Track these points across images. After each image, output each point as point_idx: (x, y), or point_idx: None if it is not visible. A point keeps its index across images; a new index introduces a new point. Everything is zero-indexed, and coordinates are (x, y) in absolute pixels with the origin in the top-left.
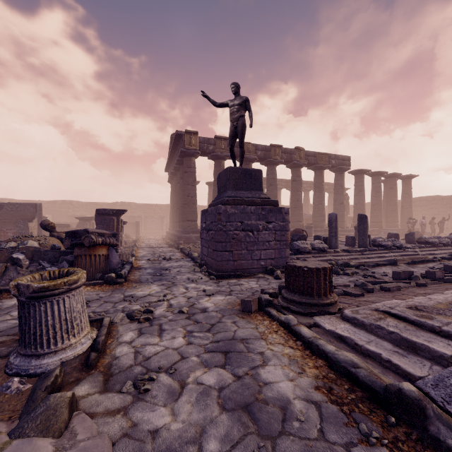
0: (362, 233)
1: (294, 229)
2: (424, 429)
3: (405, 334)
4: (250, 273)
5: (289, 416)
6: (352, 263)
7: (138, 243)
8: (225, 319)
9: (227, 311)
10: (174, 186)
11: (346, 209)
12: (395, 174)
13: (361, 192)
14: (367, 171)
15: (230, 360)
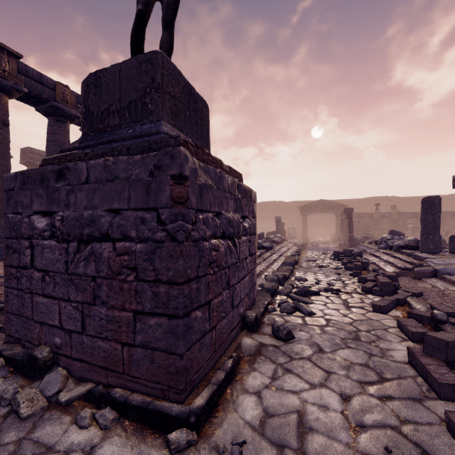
0: None
1: None
2: None
3: None
4: (229, 345)
5: None
6: (285, 273)
7: None
8: None
9: None
10: None
11: None
12: None
13: None
14: None
15: None
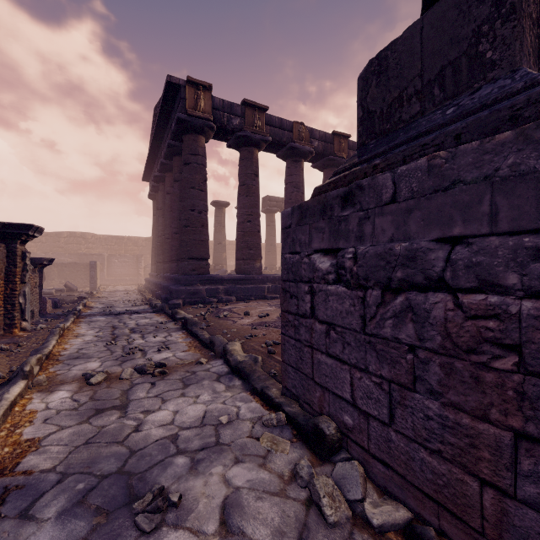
0: None
1: None
2: None
3: None
4: None
5: None
6: None
7: (87, 302)
8: None
9: None
10: (159, 201)
11: None
12: None
13: None
14: None
15: None
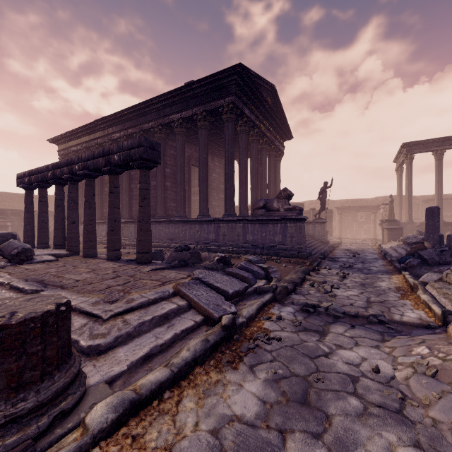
0: None
1: None
2: (236, 327)
3: (155, 314)
4: None
5: (278, 377)
6: None
7: None
8: None
9: None
10: None
11: None
12: None
13: None
14: None
15: None
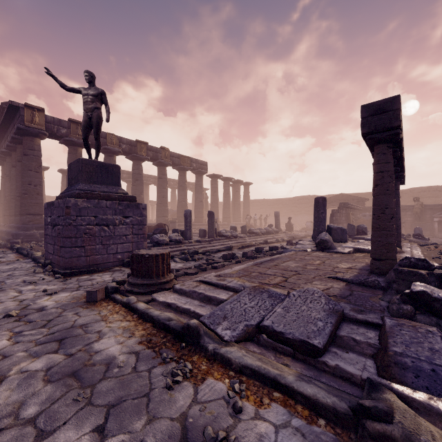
0: (211, 226)
1: (157, 224)
2: (198, 343)
3: (207, 292)
4: (105, 268)
5: (112, 367)
6: (201, 250)
7: None
8: (67, 312)
9: (71, 305)
10: (6, 170)
11: (206, 206)
12: (239, 180)
13: (216, 193)
14: (220, 176)
15: (65, 345)
